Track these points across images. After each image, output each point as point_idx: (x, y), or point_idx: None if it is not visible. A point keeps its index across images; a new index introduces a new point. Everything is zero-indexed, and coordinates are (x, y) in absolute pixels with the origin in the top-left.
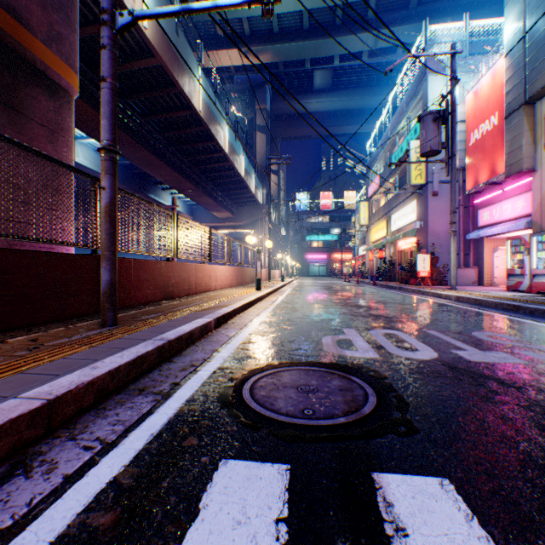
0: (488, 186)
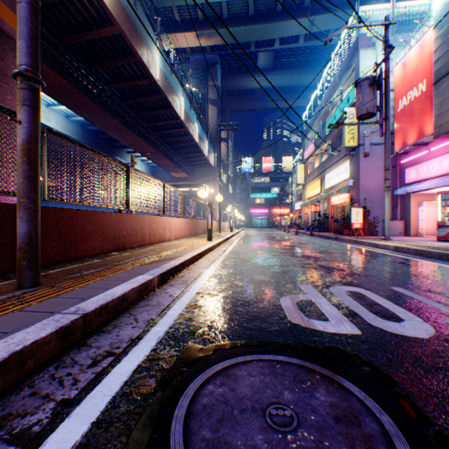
0: (415, 147)
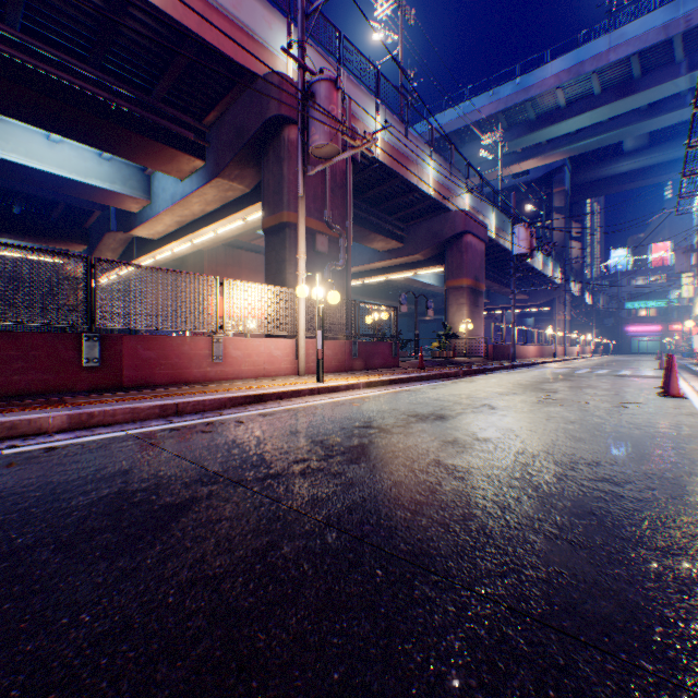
0: None
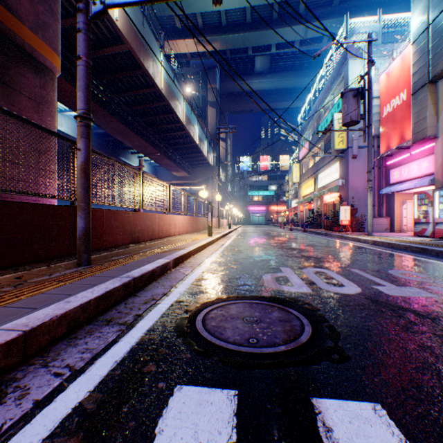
0: (398, 151)
